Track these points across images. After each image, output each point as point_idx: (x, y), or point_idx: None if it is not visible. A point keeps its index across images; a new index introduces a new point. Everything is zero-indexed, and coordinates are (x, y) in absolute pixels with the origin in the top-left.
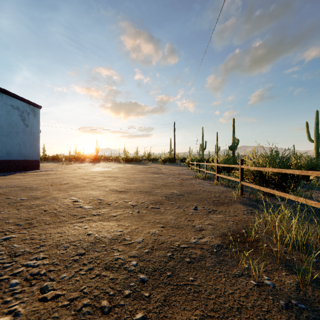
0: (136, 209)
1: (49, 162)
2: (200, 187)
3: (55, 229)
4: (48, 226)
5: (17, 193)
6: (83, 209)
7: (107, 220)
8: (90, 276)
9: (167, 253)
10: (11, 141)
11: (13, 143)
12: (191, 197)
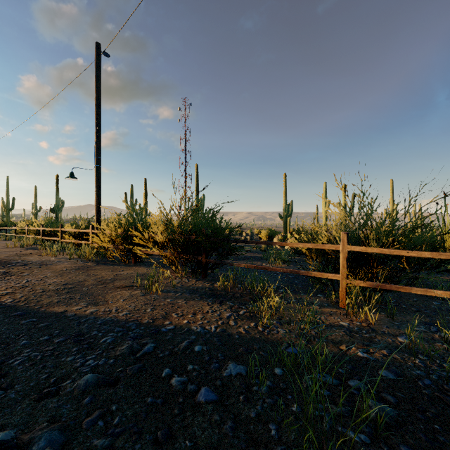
0: None
1: None
2: None
3: None
4: None
5: None
6: None
7: None
8: None
9: None
10: None
11: None
12: None
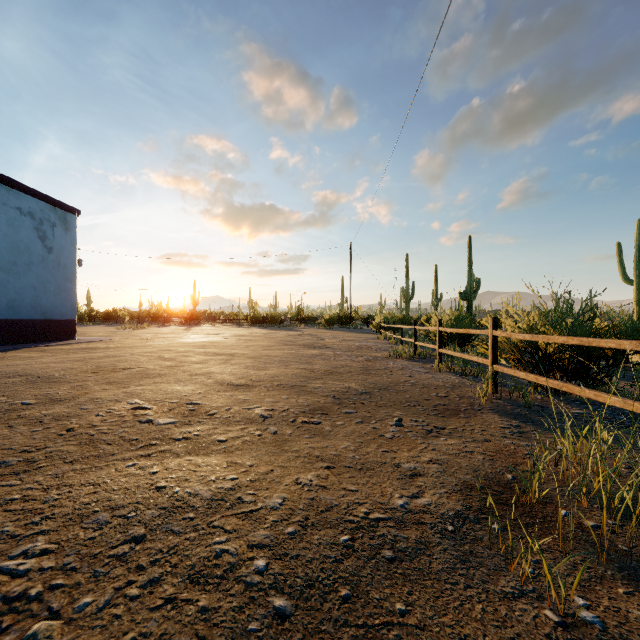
0: (271, 425)
1: (98, 325)
2: (406, 376)
3: (85, 474)
4: (69, 468)
5: (18, 390)
6: (155, 425)
7: (205, 451)
8: (150, 602)
9: (339, 536)
10: (17, 281)
11: (21, 286)
12: (387, 397)
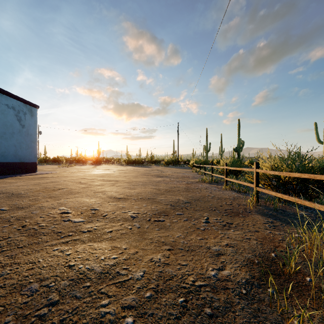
0: (137, 222)
1: (49, 164)
2: (208, 192)
3: (28, 255)
4: (19, 251)
5: (0, 202)
6: (72, 223)
7: (99, 239)
8: None
9: (177, 299)
10: (6, 142)
11: (8, 145)
12: (199, 205)
